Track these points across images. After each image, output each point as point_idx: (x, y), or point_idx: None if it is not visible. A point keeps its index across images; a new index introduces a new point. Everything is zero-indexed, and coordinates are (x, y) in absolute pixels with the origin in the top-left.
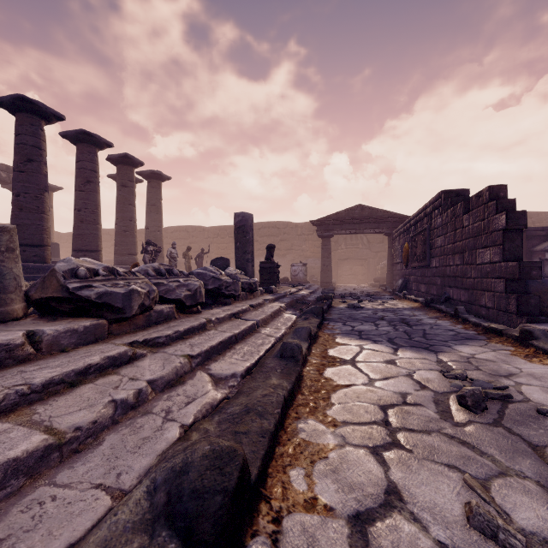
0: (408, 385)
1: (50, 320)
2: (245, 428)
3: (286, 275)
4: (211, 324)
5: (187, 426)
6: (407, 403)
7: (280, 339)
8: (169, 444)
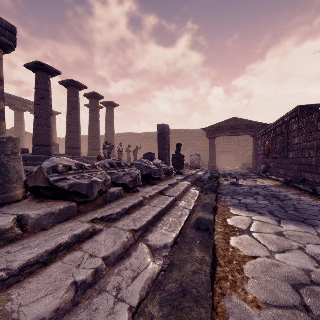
0: (306, 261)
1: (39, 202)
2: None
3: (186, 161)
4: (146, 200)
5: (134, 309)
6: (314, 283)
7: (192, 211)
8: None
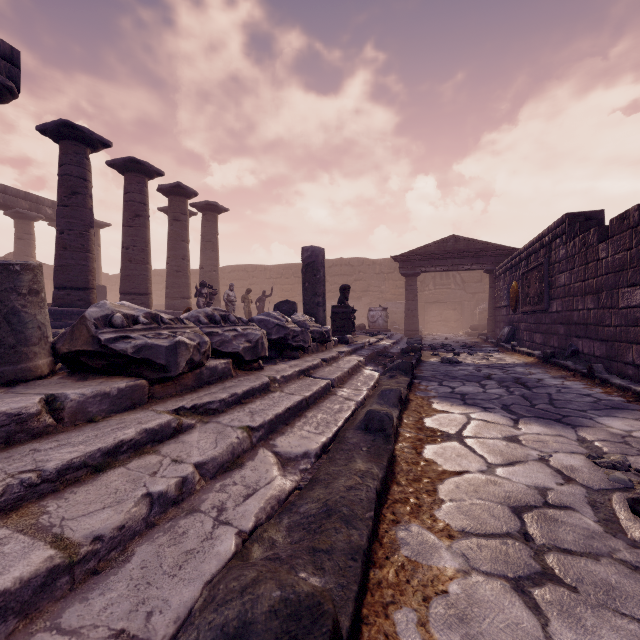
0: (546, 476)
1: (80, 379)
2: (326, 543)
3: (361, 321)
4: (275, 383)
5: (245, 534)
6: (549, 505)
7: (361, 404)
8: (220, 564)
